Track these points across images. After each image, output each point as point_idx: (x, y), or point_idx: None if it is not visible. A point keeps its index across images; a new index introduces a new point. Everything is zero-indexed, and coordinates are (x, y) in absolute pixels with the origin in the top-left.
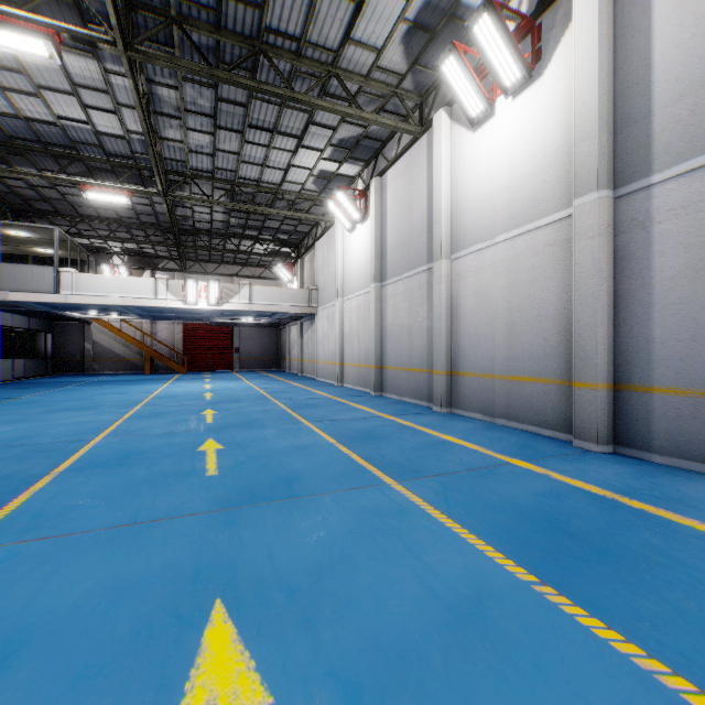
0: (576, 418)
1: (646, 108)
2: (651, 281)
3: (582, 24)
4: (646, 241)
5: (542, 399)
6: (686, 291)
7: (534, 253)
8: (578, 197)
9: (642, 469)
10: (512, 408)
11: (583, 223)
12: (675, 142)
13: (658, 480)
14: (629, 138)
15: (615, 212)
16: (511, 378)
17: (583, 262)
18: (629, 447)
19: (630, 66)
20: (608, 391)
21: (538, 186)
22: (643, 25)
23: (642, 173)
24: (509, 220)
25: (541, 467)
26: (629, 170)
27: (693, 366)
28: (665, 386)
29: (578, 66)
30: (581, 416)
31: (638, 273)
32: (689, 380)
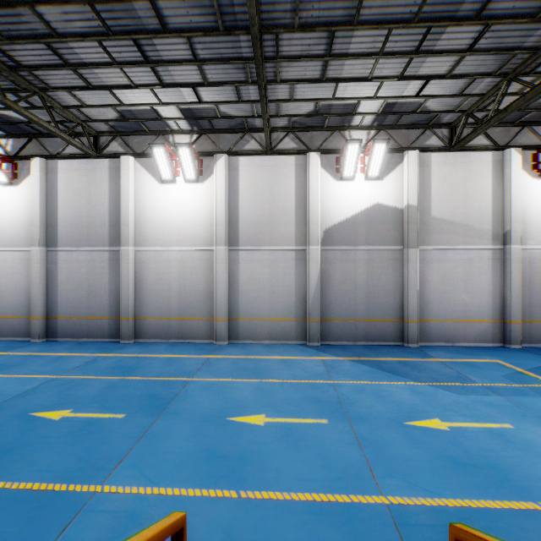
0: (32, 331)
1: (56, 224)
2: (58, 282)
3: (34, 182)
4: (56, 268)
5: (19, 325)
6: (67, 287)
7: (15, 261)
8: (33, 247)
9: (51, 344)
10: (4, 331)
11: (35, 257)
12: (64, 240)
13: (53, 346)
14: (52, 231)
15: (47, 255)
16: (3, 317)
17: (35, 272)
18: (52, 338)
19: (52, 207)
20: (44, 319)
21: (17, 233)
22: (56, 196)
23: (55, 245)
24: (2, 242)
25: (10, 352)
26: (52, 242)
27: (68, 309)
28: (62, 316)
29: (33, 197)
30: (34, 330)
31: (54, 278)
32: (67, 314)
